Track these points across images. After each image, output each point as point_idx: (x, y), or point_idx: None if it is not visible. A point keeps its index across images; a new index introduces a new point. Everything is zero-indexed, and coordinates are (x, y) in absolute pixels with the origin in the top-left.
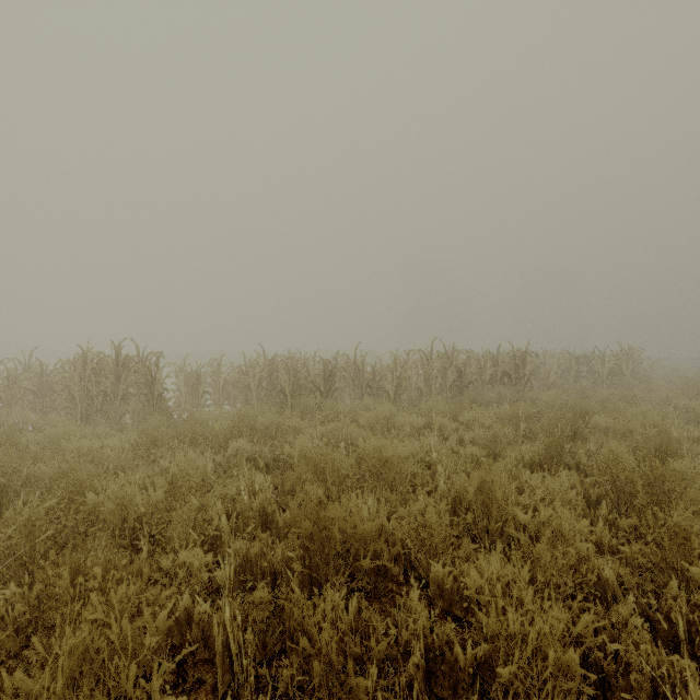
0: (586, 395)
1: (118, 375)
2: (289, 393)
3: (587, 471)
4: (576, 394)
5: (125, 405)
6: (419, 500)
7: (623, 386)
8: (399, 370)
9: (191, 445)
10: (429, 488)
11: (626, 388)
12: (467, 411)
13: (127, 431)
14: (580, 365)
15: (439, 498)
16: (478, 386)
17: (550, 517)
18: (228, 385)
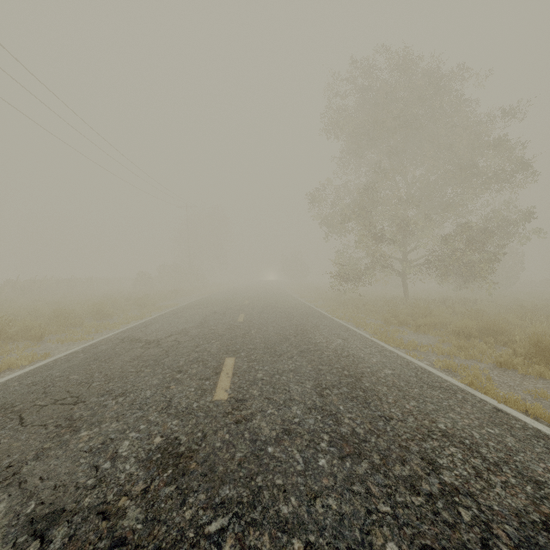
0: None
1: None
2: None
3: None
4: None
5: None
6: None
7: None
8: None
9: None
10: None
11: None
12: None
13: None
14: None
15: None
16: None
17: None
18: None
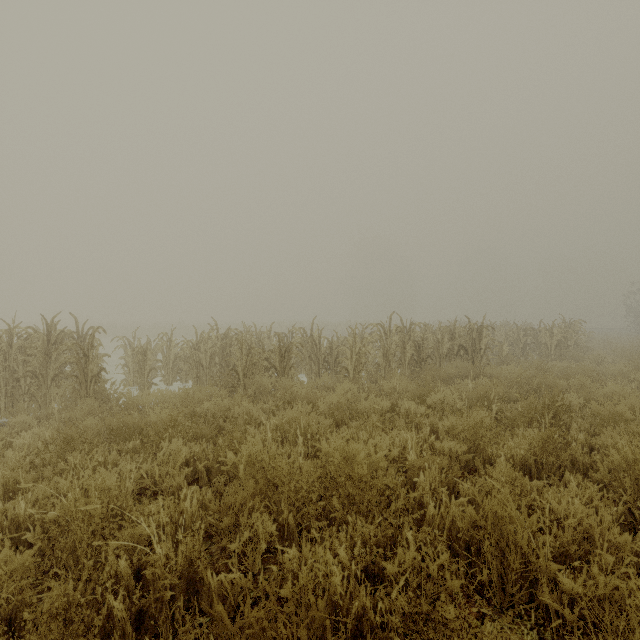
0: (544, 369)
1: (49, 354)
2: (241, 371)
3: (589, 473)
4: (535, 368)
5: (54, 387)
6: (404, 534)
7: (571, 358)
8: (359, 345)
9: (122, 440)
10: (416, 515)
11: (573, 360)
12: (434, 392)
13: (51, 420)
14: (528, 337)
15: (439, 546)
16: (435, 360)
17: (615, 591)
18: (179, 360)
